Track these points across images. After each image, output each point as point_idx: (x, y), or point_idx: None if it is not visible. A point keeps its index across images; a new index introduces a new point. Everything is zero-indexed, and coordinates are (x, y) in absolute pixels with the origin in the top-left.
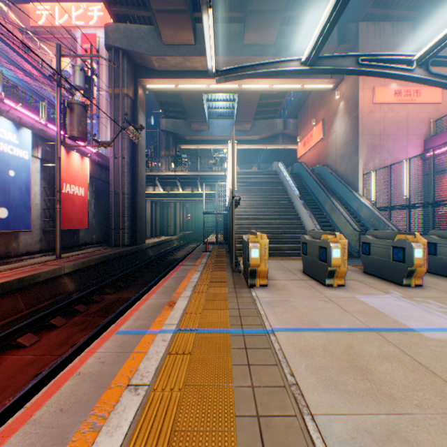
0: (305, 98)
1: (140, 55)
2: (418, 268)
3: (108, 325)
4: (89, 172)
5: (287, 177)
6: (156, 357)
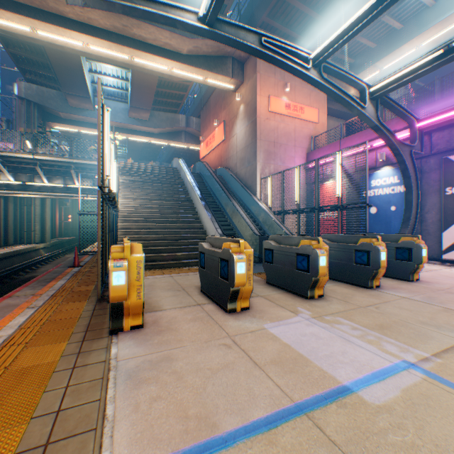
0: (208, 97)
1: None
2: (322, 277)
3: None
4: None
5: (188, 175)
6: None
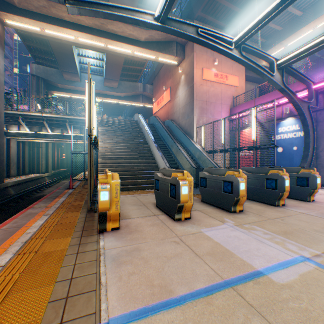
0: (159, 70)
1: None
2: (242, 197)
3: None
4: None
5: (145, 126)
6: None
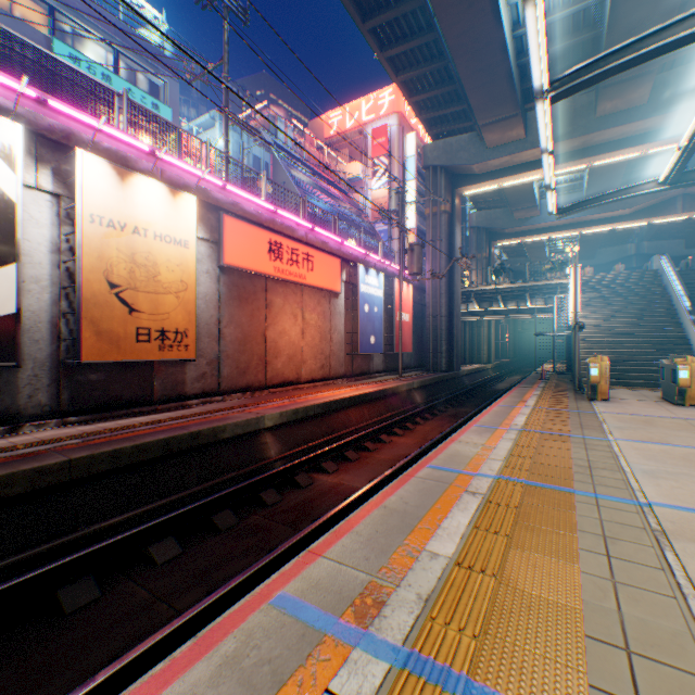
0: None
1: (458, 167)
2: None
3: (467, 420)
4: (411, 298)
5: (672, 281)
6: (526, 411)
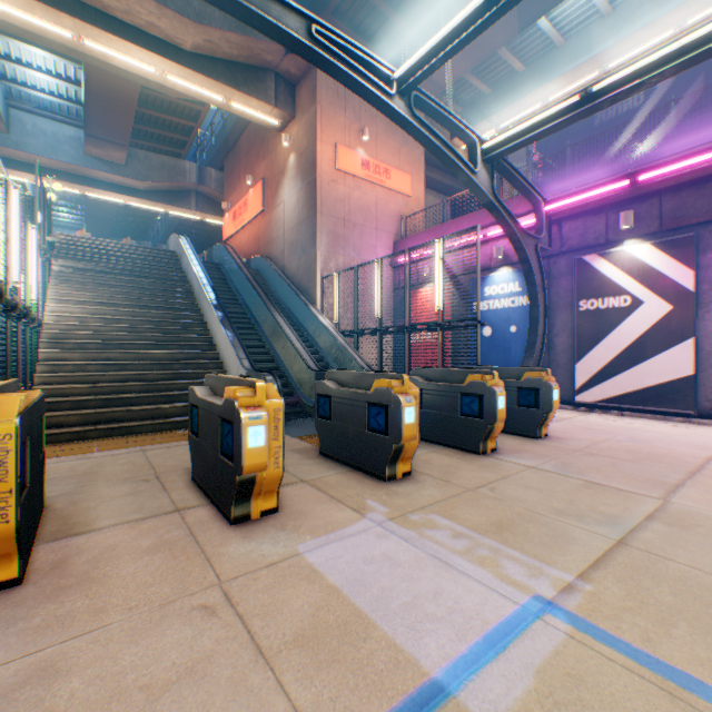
0: (238, 138)
1: None
2: (409, 442)
3: None
4: None
5: (196, 266)
6: None
